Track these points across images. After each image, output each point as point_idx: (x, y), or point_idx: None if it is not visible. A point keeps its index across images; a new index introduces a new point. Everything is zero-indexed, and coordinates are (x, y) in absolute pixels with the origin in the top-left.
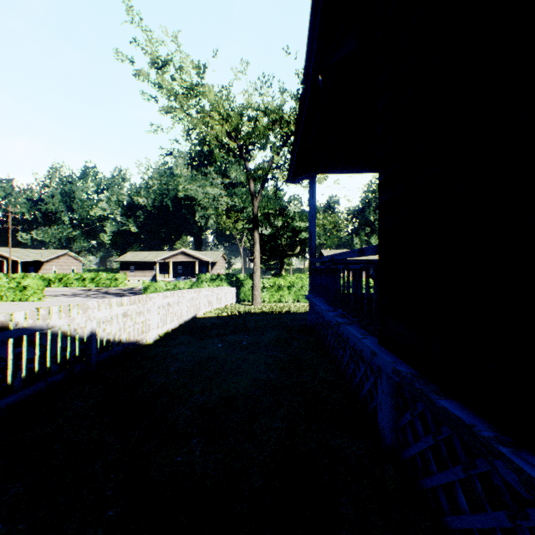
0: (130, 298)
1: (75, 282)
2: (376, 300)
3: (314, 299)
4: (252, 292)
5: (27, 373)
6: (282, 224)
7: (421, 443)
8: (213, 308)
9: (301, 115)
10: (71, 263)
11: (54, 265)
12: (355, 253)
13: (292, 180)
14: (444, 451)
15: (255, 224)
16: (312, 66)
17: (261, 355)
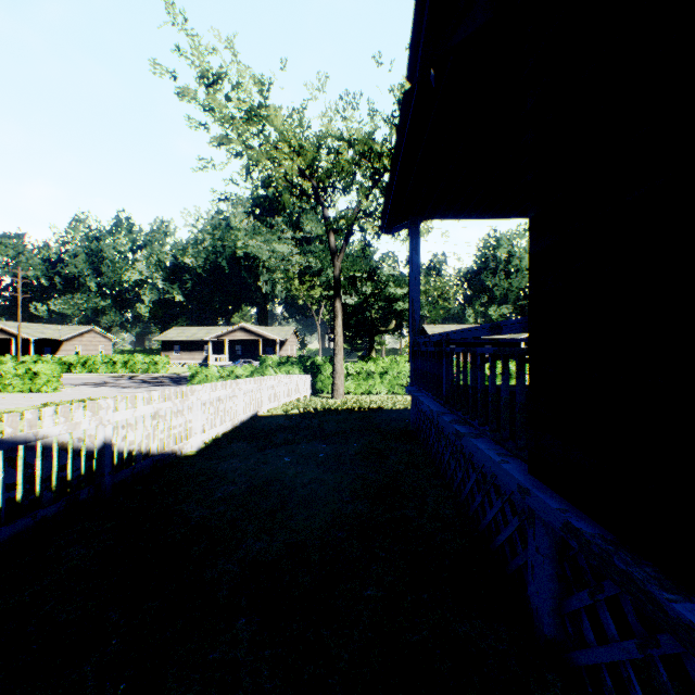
0: (163, 392)
1: (103, 366)
2: (522, 403)
3: (419, 394)
4: (333, 381)
5: (3, 505)
6: (373, 291)
7: (613, 649)
8: (280, 402)
9: (402, 132)
10: (98, 342)
11: (77, 345)
12: (485, 331)
13: (387, 230)
14: (663, 677)
15: (336, 291)
16: (420, 52)
17: (344, 475)
